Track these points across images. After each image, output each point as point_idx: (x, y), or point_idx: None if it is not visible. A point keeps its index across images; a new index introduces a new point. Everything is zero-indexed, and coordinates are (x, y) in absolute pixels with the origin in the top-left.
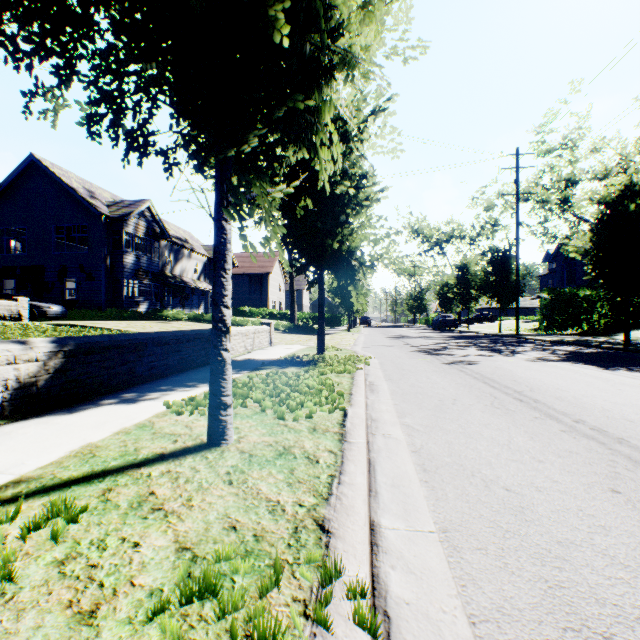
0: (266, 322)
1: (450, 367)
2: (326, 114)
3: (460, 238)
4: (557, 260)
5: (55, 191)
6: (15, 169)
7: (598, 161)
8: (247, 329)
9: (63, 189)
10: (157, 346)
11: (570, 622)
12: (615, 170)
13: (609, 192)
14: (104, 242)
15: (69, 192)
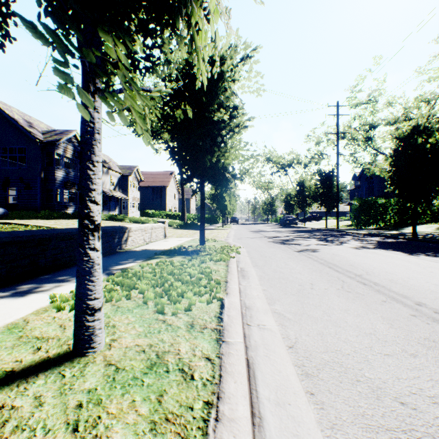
0: (161, 220)
1: (300, 254)
2: None
3: (298, 164)
4: (361, 179)
5: None
6: None
7: (390, 112)
8: (146, 226)
9: (6, 119)
10: (61, 241)
11: None
12: (401, 119)
13: (402, 131)
14: (39, 160)
15: (11, 122)
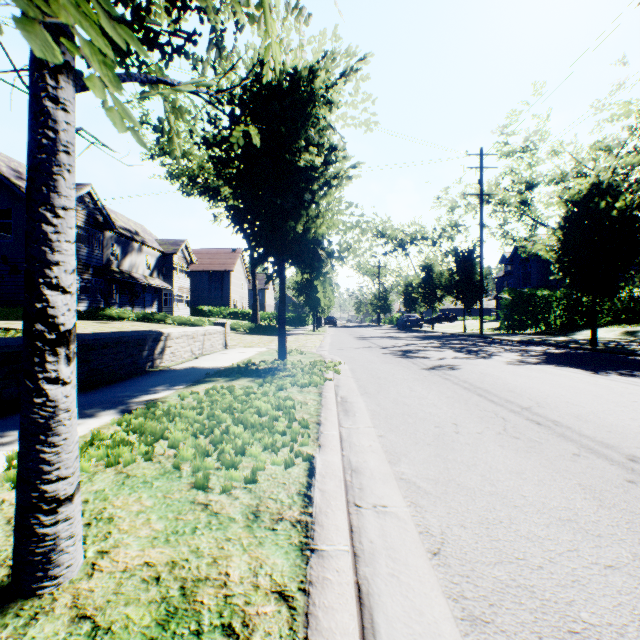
0: (220, 322)
1: (431, 374)
2: None
3: (423, 239)
4: (513, 262)
5: None
6: None
7: (555, 166)
8: (194, 330)
9: None
10: None
11: None
12: (570, 175)
13: (576, 190)
14: None
15: None
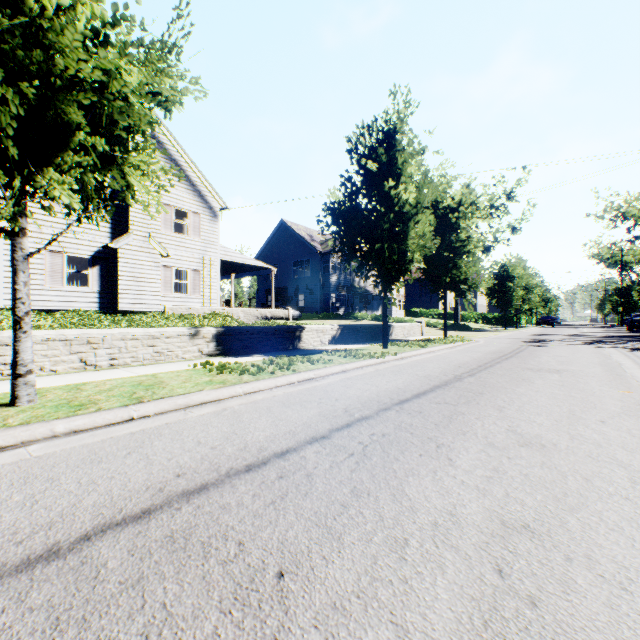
0: (419, 321)
1: (518, 346)
2: (406, 274)
3: None
4: None
5: (293, 240)
6: (274, 230)
7: None
8: (404, 324)
9: (297, 238)
10: (363, 330)
11: (429, 360)
12: None
13: None
14: (319, 269)
15: (300, 239)
